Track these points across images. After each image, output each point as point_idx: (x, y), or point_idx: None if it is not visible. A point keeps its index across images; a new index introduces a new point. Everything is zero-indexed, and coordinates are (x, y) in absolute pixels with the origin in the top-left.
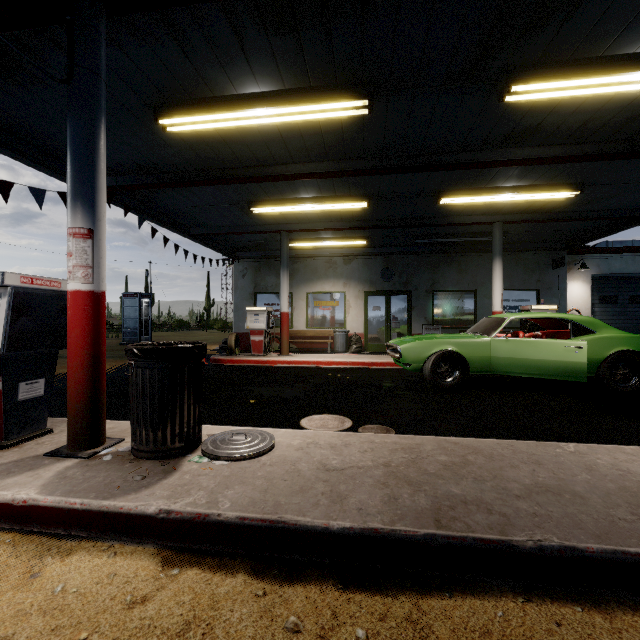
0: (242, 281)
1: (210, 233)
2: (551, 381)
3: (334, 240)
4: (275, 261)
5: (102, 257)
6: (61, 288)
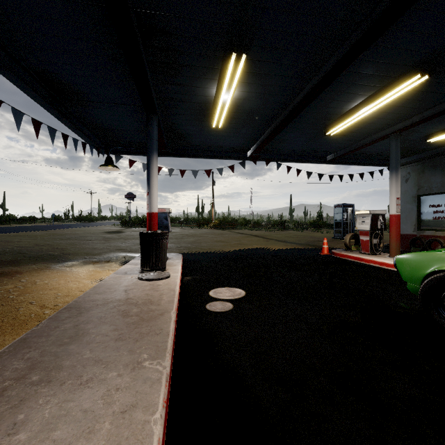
0: (405, 186)
1: (337, 156)
2: None
3: None
4: (440, 159)
5: (152, 200)
6: (165, 211)
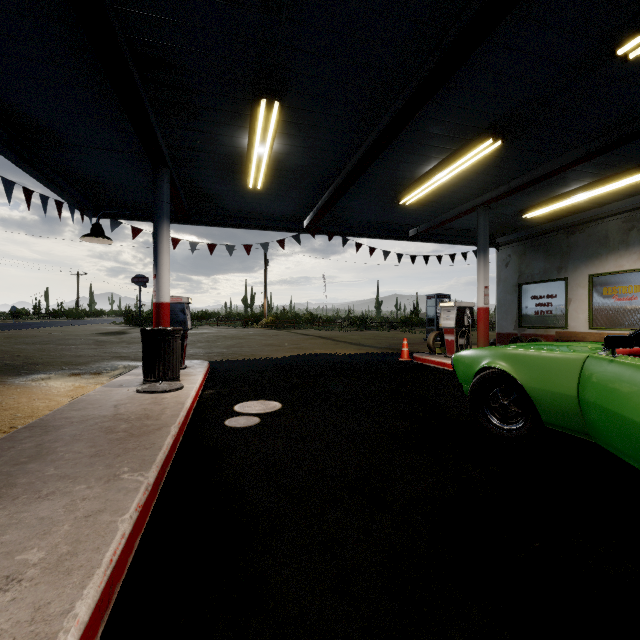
0: (505, 271)
1: (421, 232)
2: None
3: (588, 188)
4: (543, 239)
5: (161, 286)
6: (182, 301)
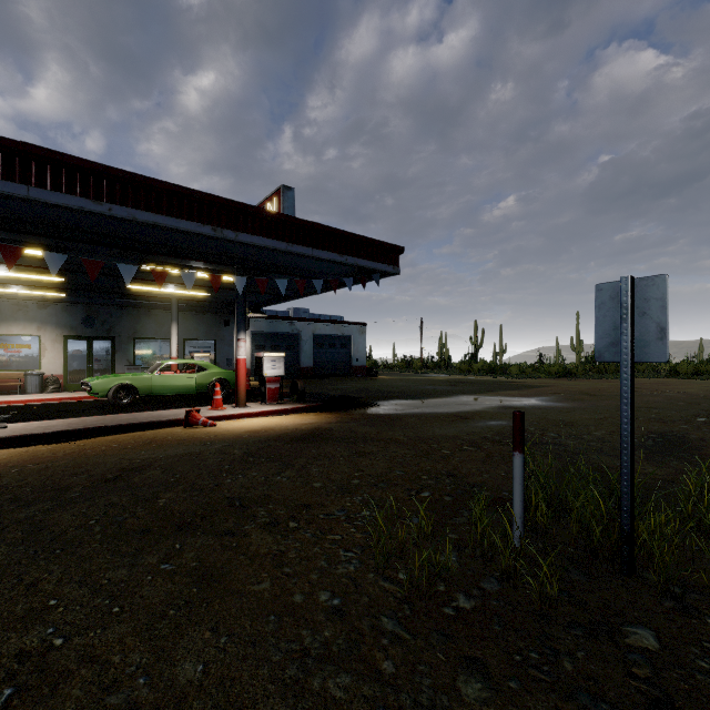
0: None
1: None
2: (195, 397)
3: (27, 289)
4: None
5: None
6: None
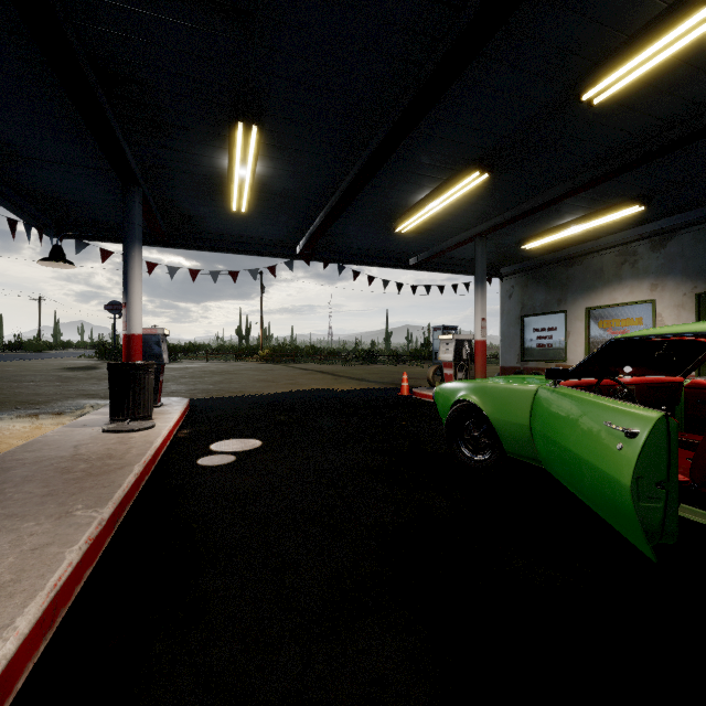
0: (508, 303)
1: (421, 260)
2: None
3: (580, 222)
4: (544, 270)
5: (132, 316)
6: (157, 333)
